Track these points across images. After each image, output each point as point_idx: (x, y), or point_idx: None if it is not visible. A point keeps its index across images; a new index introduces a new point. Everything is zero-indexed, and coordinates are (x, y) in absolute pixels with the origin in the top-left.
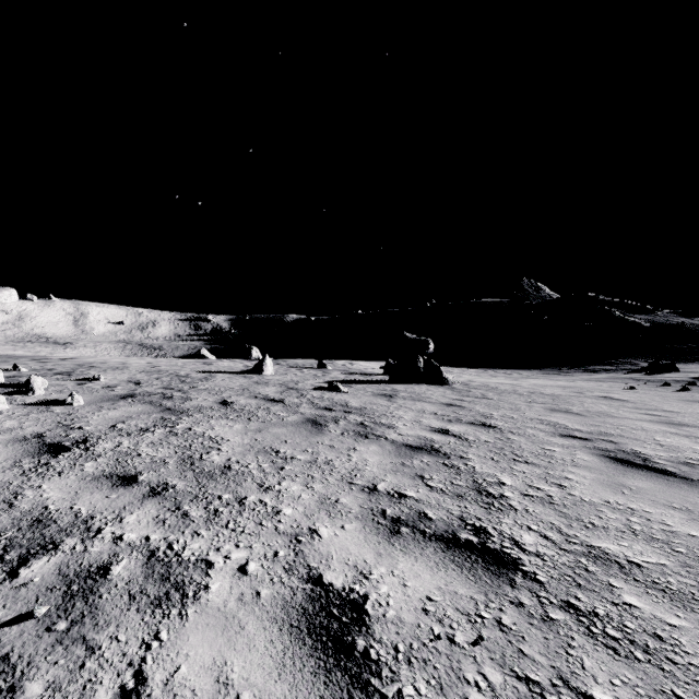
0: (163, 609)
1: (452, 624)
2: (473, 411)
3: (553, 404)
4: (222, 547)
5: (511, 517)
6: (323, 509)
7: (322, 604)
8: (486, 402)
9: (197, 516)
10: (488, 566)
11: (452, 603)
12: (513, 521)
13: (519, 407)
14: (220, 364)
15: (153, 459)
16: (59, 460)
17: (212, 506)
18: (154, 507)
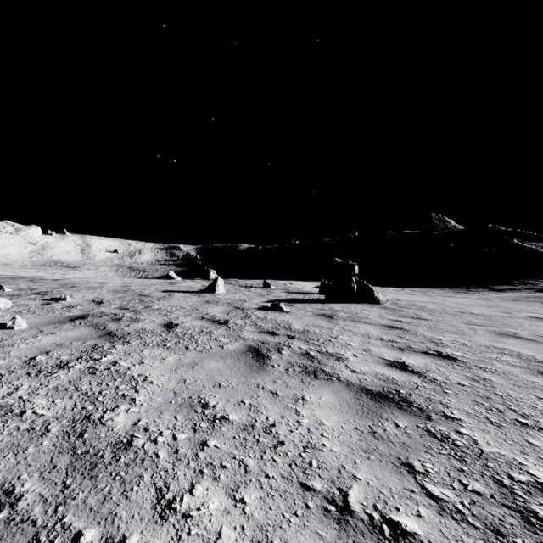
0: None
1: None
2: (418, 335)
3: (493, 326)
4: None
5: None
6: None
7: None
8: (425, 324)
9: None
10: None
11: None
12: None
13: (462, 331)
14: (182, 284)
15: (34, 422)
16: None
17: None
18: None
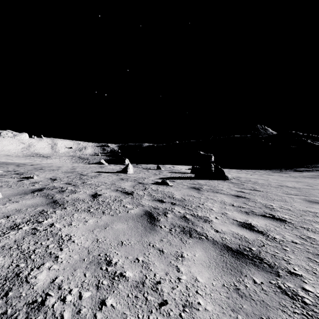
0: None
1: None
2: (257, 202)
3: (304, 196)
4: None
5: None
6: None
7: None
8: (259, 194)
9: None
10: None
11: None
12: None
13: (285, 199)
14: (108, 167)
15: None
16: None
17: None
18: None
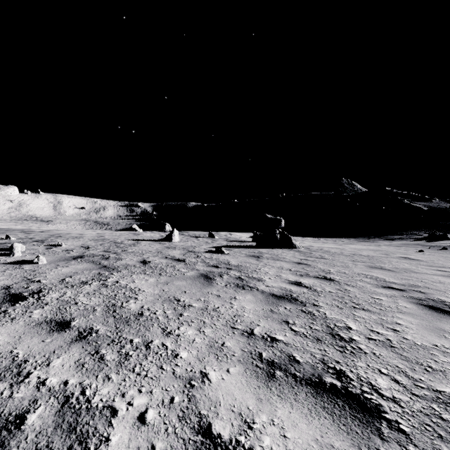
0: None
1: None
2: (316, 268)
3: (370, 263)
4: (127, 392)
5: (363, 360)
6: (212, 352)
7: None
8: (324, 261)
9: (110, 359)
10: (355, 413)
11: None
12: (366, 364)
13: (347, 265)
14: (144, 234)
15: (86, 306)
16: (15, 308)
17: (124, 349)
18: (78, 351)
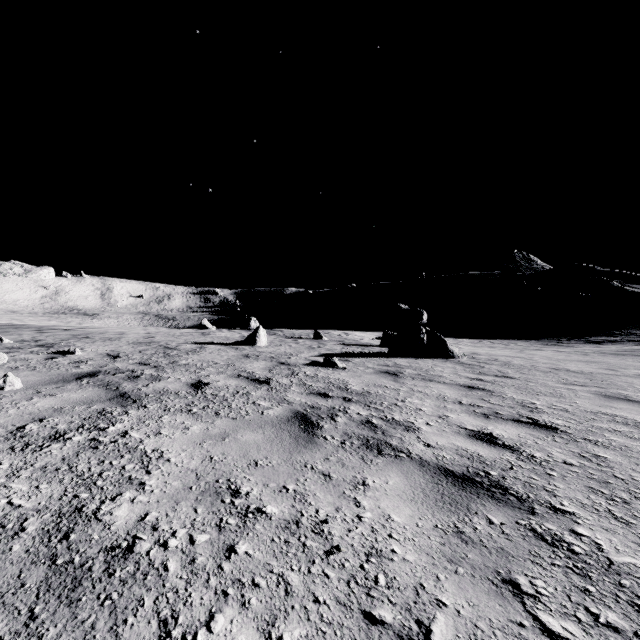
0: None
1: None
2: (506, 398)
3: (597, 387)
4: None
5: None
6: None
7: None
8: (512, 383)
9: None
10: None
11: None
12: None
13: (560, 392)
14: (217, 334)
15: (6, 517)
16: None
17: None
18: None
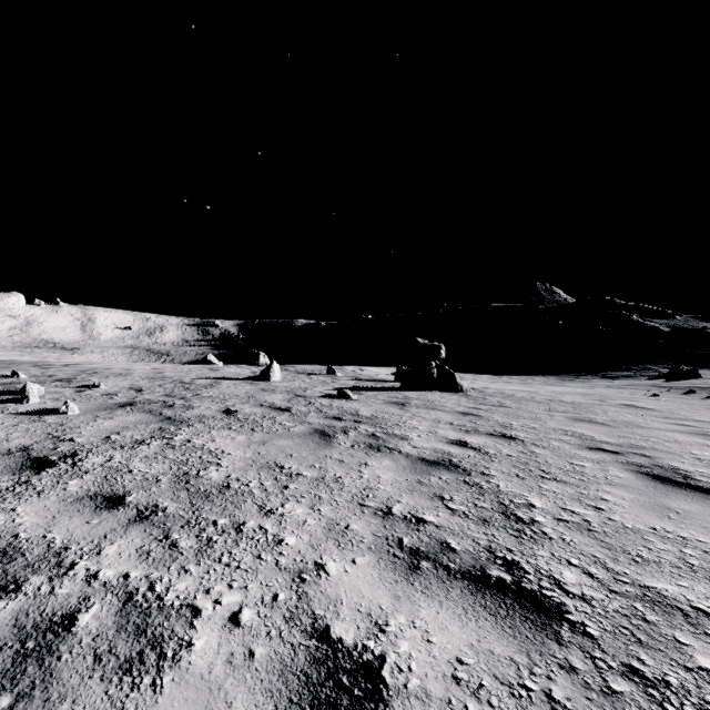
0: (133, 677)
1: (491, 699)
2: (491, 420)
3: (575, 413)
4: (212, 588)
5: (547, 548)
6: (331, 538)
7: (329, 669)
8: (504, 411)
9: (186, 546)
10: (527, 614)
11: (488, 667)
12: (550, 553)
13: (539, 417)
14: (226, 370)
15: (145, 476)
16: (41, 477)
17: (205, 534)
18: (139, 535)
